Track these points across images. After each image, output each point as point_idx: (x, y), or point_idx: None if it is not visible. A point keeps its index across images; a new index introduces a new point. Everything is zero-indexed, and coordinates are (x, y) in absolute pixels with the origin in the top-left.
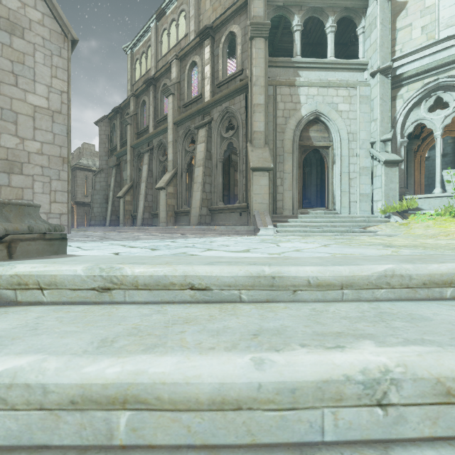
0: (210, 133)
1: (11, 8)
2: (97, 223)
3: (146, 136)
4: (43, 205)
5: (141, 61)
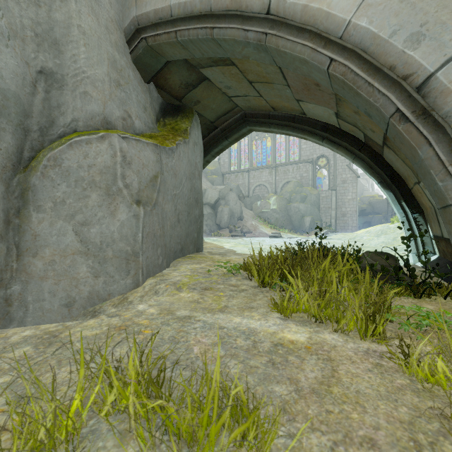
0: None
1: (344, 177)
2: None
3: None
4: (350, 224)
5: None
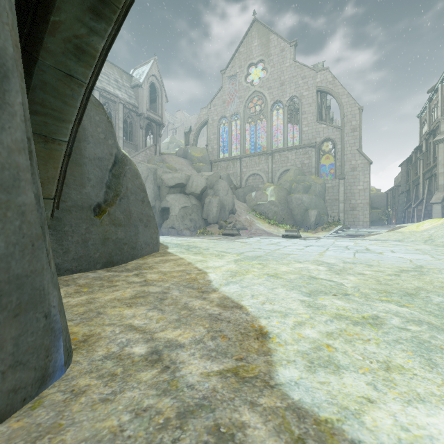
0: (431, 181)
1: (353, 164)
2: (400, 223)
3: (415, 177)
4: (361, 219)
5: (425, 123)
